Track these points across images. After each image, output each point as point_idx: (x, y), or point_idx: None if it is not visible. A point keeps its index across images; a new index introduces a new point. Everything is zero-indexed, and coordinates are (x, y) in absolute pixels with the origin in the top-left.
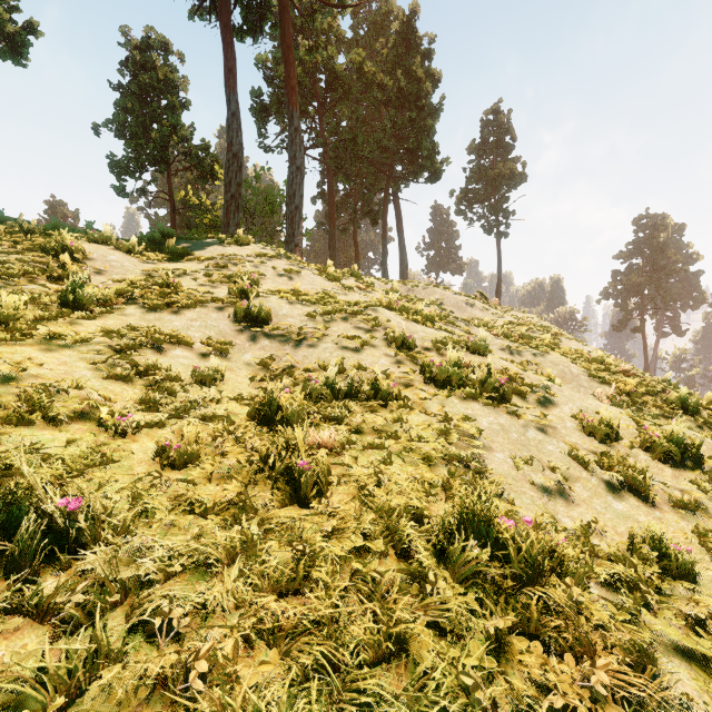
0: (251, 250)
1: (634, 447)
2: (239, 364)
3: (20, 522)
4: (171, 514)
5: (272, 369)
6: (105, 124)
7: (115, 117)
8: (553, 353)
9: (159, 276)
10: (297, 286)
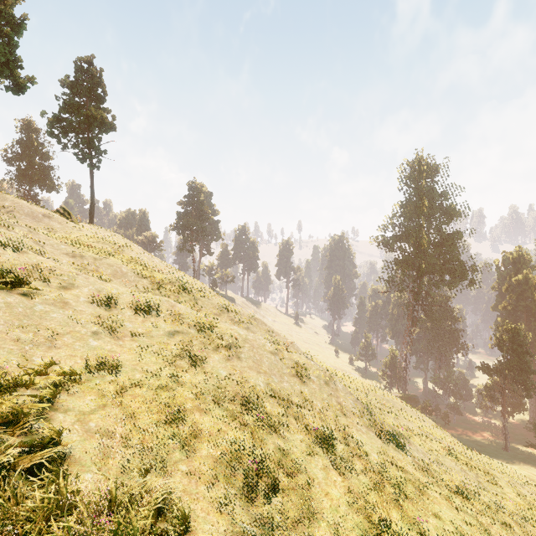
0: None
1: (125, 309)
2: None
3: None
4: None
5: None
6: None
7: None
8: (113, 258)
9: None
10: None
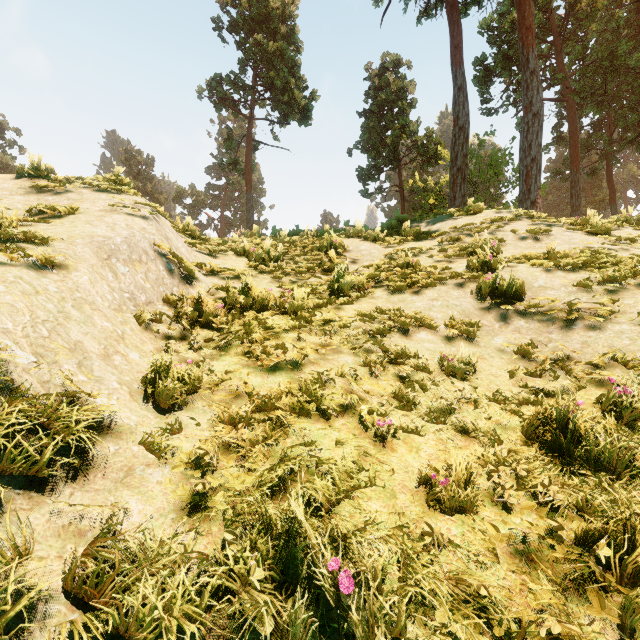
0: (485, 217)
1: None
2: (490, 350)
3: (295, 571)
4: (458, 623)
5: (534, 359)
6: (354, 146)
7: (361, 138)
8: None
9: (398, 258)
10: (552, 248)
